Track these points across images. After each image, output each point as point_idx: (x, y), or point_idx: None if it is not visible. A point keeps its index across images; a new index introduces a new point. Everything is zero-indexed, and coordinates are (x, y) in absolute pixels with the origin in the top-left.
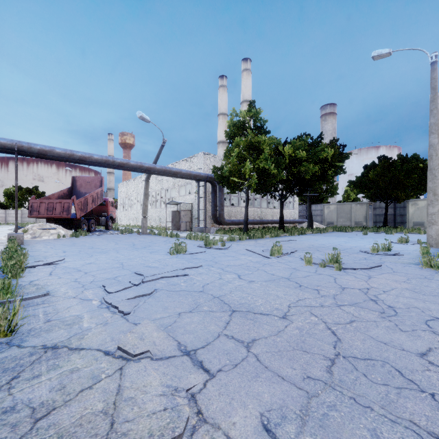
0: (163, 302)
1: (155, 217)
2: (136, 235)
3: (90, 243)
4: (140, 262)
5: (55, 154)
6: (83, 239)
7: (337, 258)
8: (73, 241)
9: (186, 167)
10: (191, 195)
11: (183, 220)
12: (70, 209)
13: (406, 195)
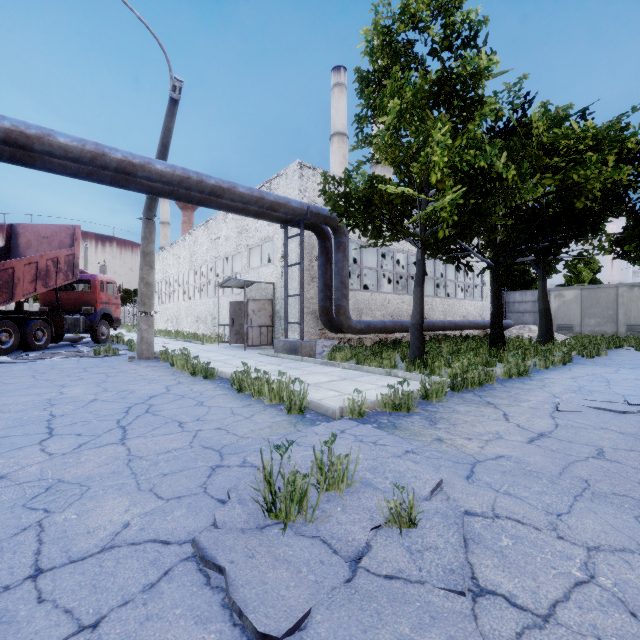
0: None
1: (205, 316)
2: (114, 363)
3: None
4: None
5: None
6: None
7: None
8: None
9: None
10: (271, 264)
11: (253, 322)
12: None
13: None
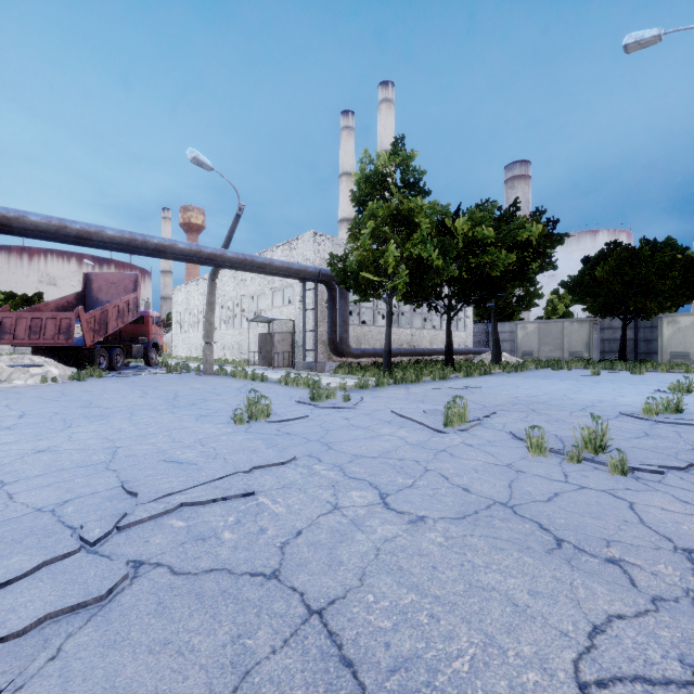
0: (121, 658)
1: (232, 344)
2: (192, 376)
3: (94, 393)
4: (160, 446)
5: (29, 225)
6: (88, 385)
7: (600, 438)
8: (66, 388)
9: (283, 258)
10: (291, 305)
11: (278, 349)
12: (73, 330)
13: (658, 306)
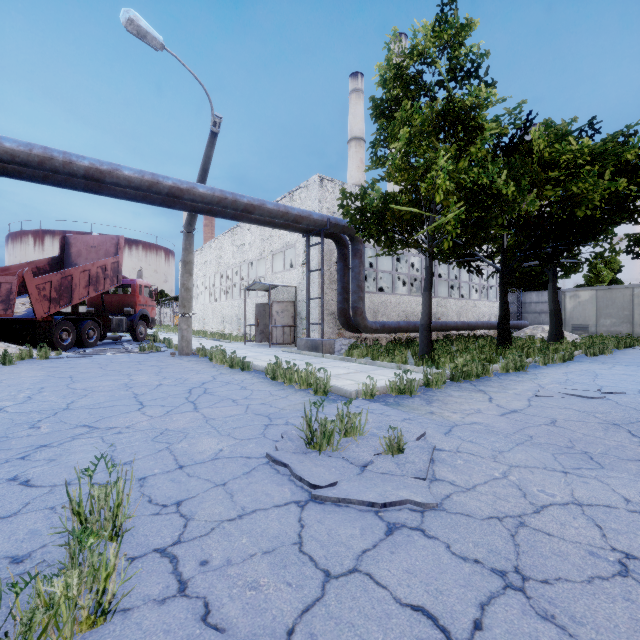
0: None
1: (231, 317)
2: (160, 358)
3: None
4: None
5: None
6: None
7: None
8: None
9: None
10: (293, 269)
11: (277, 322)
12: (13, 297)
13: None
